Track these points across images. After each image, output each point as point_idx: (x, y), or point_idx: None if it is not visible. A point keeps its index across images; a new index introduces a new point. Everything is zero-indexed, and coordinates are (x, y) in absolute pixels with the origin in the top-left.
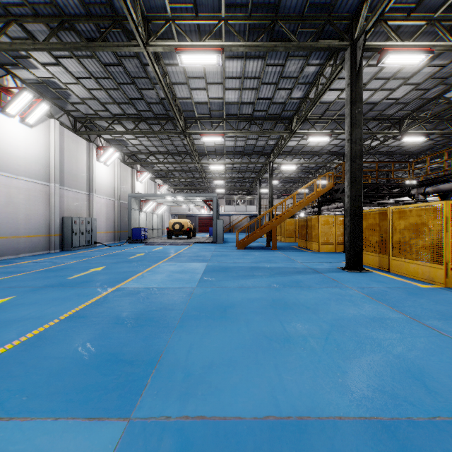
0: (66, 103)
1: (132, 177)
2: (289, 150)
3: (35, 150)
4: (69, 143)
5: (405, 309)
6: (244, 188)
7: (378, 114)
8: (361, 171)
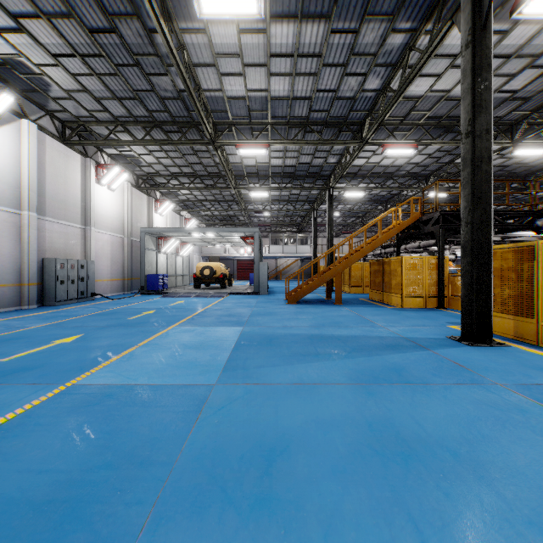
0: (46, 98)
1: (149, 208)
2: (354, 171)
3: None
4: (54, 157)
5: None
6: (294, 224)
7: None
8: (489, 182)
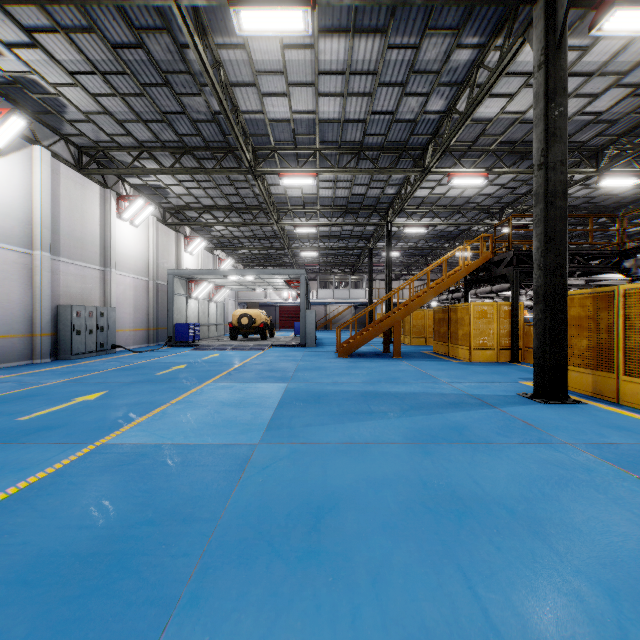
0: (60, 121)
1: (177, 246)
2: (416, 203)
3: (6, 196)
4: (69, 188)
5: None
6: (347, 265)
7: None
8: (564, 220)
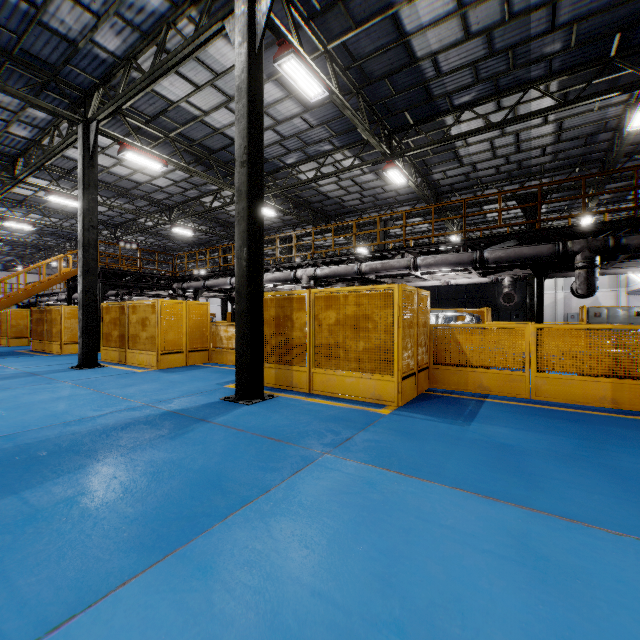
0: None
1: None
2: (19, 198)
3: None
4: None
5: (100, 387)
6: None
7: (146, 195)
8: (96, 262)
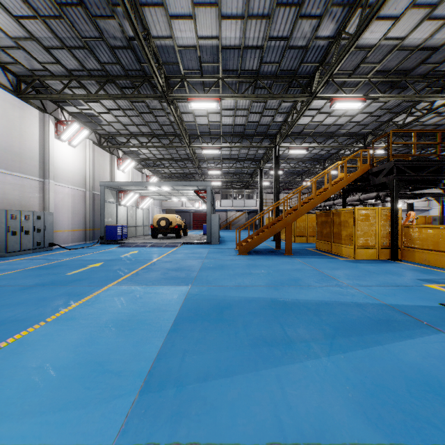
0: None
1: (111, 165)
2: (299, 130)
3: None
4: (7, 109)
5: None
6: (242, 182)
7: (431, 70)
8: None
